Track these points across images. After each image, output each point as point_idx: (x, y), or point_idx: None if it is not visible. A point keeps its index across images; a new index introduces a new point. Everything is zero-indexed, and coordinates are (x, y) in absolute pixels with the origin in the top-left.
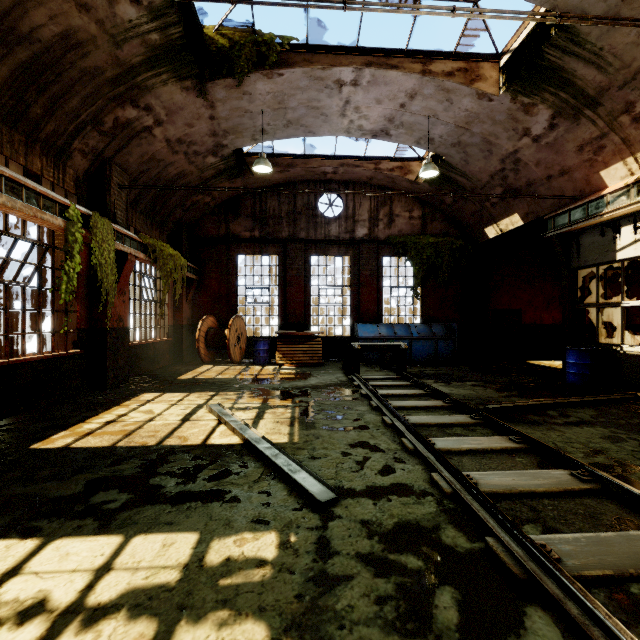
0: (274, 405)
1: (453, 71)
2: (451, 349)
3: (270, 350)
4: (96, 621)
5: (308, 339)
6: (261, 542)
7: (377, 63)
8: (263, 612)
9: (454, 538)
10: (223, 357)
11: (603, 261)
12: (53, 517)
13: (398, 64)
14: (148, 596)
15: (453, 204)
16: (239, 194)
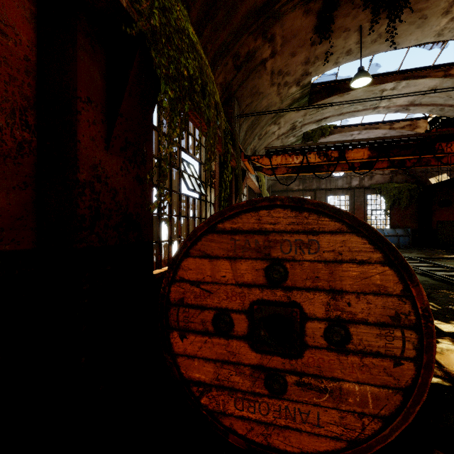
0: None
1: (404, 126)
2: (407, 241)
3: None
4: None
5: None
6: None
7: (369, 128)
8: None
9: None
10: None
11: None
12: None
13: (378, 127)
14: None
15: None
16: None
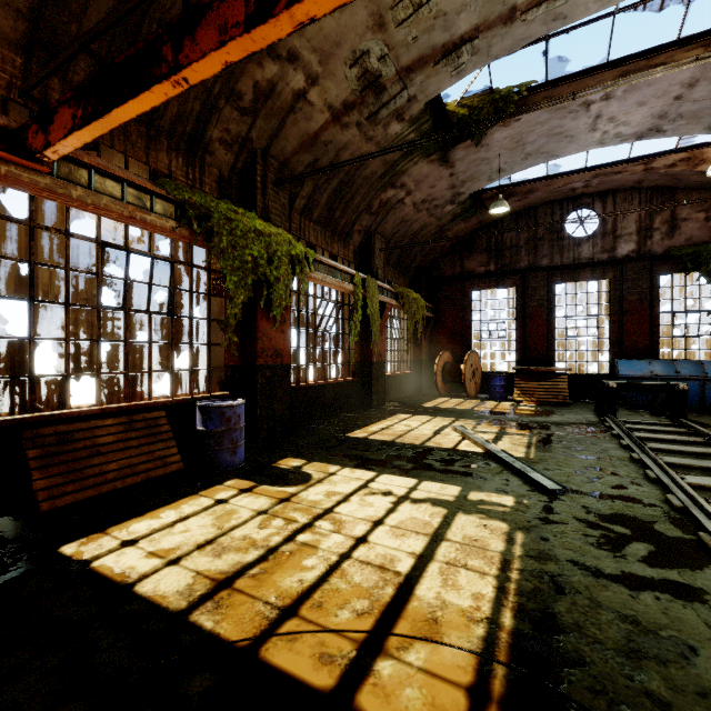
0: (511, 432)
1: None
2: None
3: (507, 386)
4: (417, 503)
5: (551, 376)
6: (502, 498)
7: (635, 70)
8: (505, 520)
9: (667, 529)
10: (458, 391)
11: None
12: (377, 466)
13: (665, 60)
14: (439, 501)
15: None
16: (473, 231)
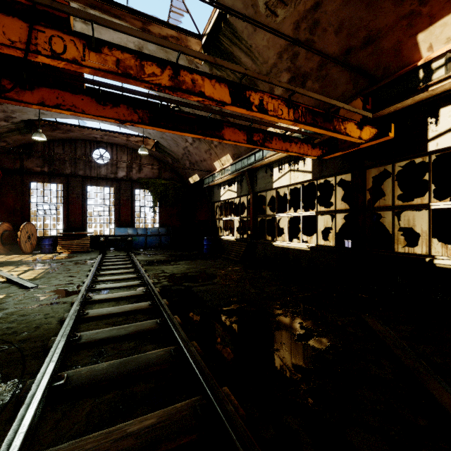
0: (37, 269)
1: None
2: (168, 240)
3: (54, 244)
4: None
5: (81, 237)
6: None
7: None
8: None
9: (72, 289)
10: (18, 250)
11: (218, 200)
12: None
13: None
14: None
15: (173, 164)
16: (31, 142)
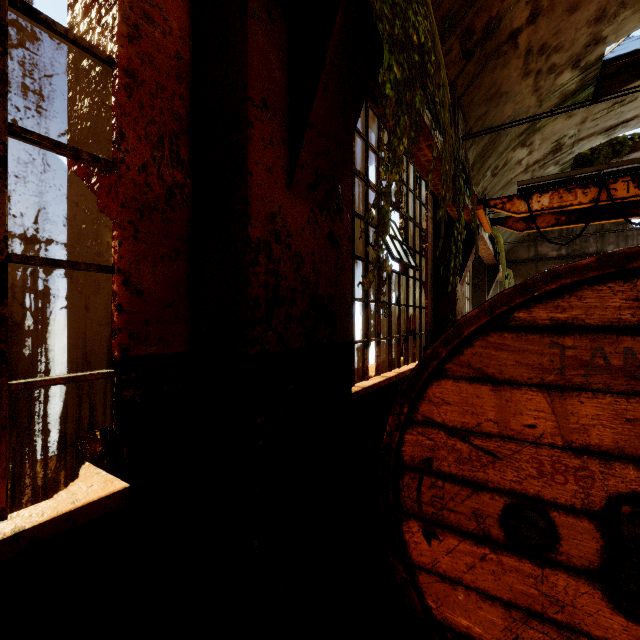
0: None
1: None
2: None
3: None
4: None
5: None
6: None
7: None
8: None
9: None
10: None
11: None
12: None
13: None
14: None
15: None
16: None
